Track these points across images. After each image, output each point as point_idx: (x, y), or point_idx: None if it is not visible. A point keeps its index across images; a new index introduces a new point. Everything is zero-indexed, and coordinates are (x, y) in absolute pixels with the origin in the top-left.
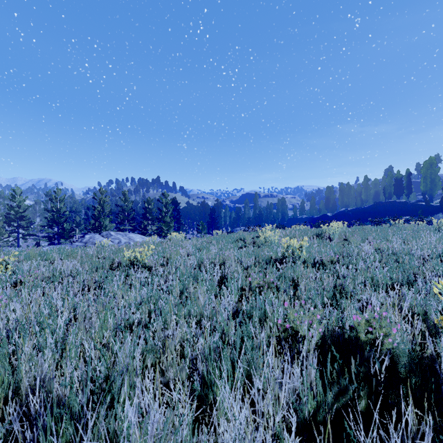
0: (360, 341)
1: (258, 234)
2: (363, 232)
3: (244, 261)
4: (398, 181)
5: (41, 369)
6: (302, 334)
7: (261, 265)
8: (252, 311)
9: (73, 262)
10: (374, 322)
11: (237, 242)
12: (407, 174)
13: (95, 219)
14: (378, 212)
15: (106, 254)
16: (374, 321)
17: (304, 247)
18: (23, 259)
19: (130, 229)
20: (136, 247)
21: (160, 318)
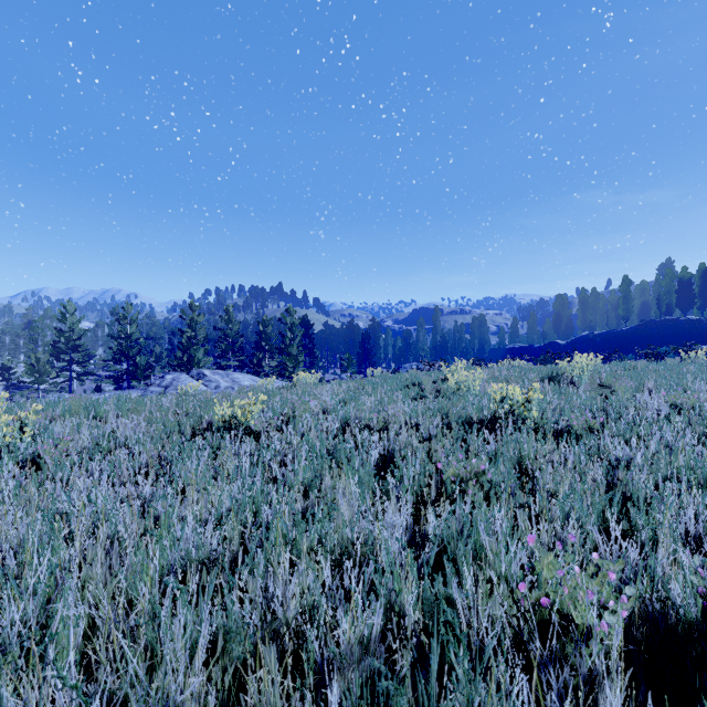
0: None
1: (443, 376)
2: (632, 372)
3: (423, 424)
4: (684, 283)
5: None
6: (578, 620)
7: (454, 433)
8: (450, 541)
9: (133, 422)
10: None
11: (408, 389)
12: (701, 271)
13: (182, 349)
14: (649, 338)
15: (189, 408)
16: None
17: (535, 401)
18: (60, 414)
19: (236, 366)
20: (239, 396)
21: (261, 553)
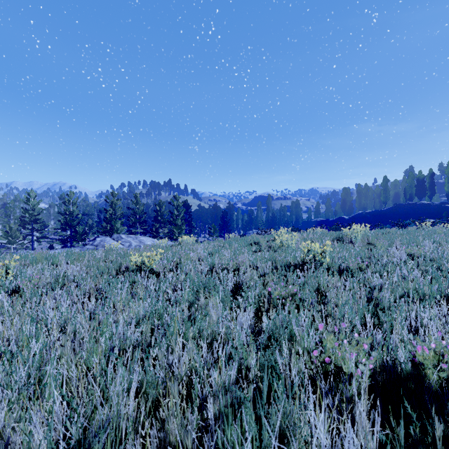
0: (427, 382)
1: (273, 238)
2: (387, 235)
3: (260, 267)
4: (420, 181)
5: (0, 418)
6: (346, 369)
7: (279, 272)
8: (276, 331)
9: (78, 267)
10: (445, 357)
11: (251, 246)
12: (430, 174)
13: (107, 221)
14: (399, 215)
15: (113, 258)
16: (446, 355)
17: (328, 252)
18: (29, 262)
19: (141, 232)
20: (145, 251)
21: (164, 340)
